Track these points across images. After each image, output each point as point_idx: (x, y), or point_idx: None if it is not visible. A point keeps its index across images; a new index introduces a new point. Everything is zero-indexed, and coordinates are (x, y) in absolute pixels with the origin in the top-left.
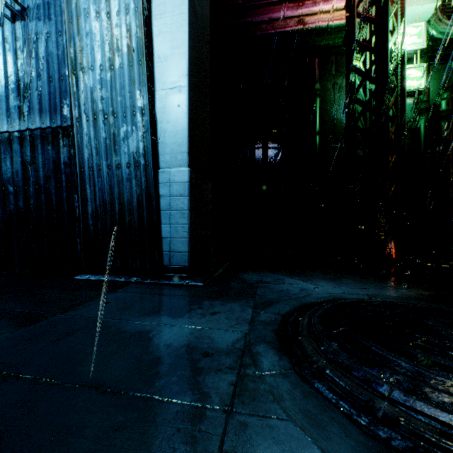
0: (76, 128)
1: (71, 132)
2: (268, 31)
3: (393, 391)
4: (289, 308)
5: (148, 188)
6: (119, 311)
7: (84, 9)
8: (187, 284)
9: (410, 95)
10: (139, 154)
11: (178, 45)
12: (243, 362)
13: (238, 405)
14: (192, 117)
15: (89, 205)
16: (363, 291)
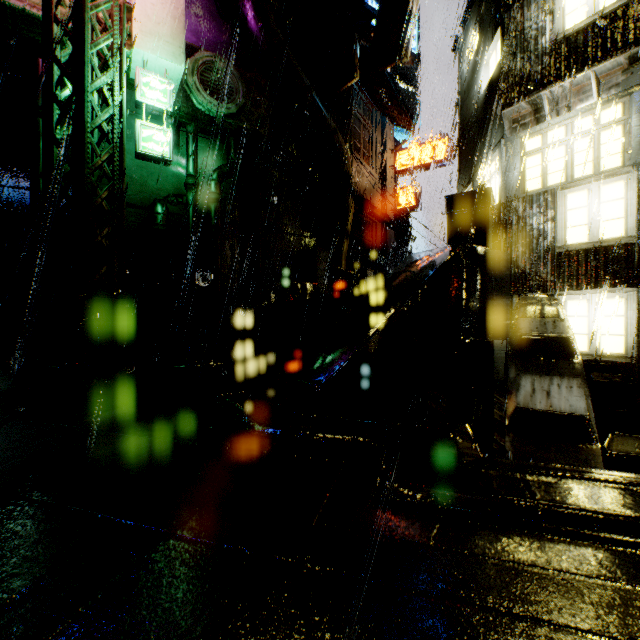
0: None
1: None
2: None
3: None
4: None
5: None
6: None
7: None
8: None
9: (159, 162)
10: None
11: None
12: None
13: None
14: None
15: None
16: None
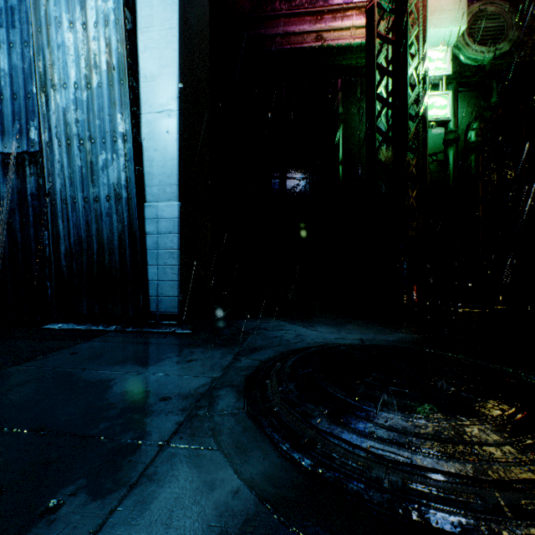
0: (46, 154)
1: (39, 158)
2: (283, 46)
3: (322, 421)
4: (273, 354)
5: (131, 225)
6: (85, 360)
7: (55, 18)
8: (173, 332)
9: (435, 125)
10: (121, 186)
11: (167, 64)
12: (199, 405)
13: (175, 440)
14: (183, 144)
15: (62, 243)
16: (360, 336)
